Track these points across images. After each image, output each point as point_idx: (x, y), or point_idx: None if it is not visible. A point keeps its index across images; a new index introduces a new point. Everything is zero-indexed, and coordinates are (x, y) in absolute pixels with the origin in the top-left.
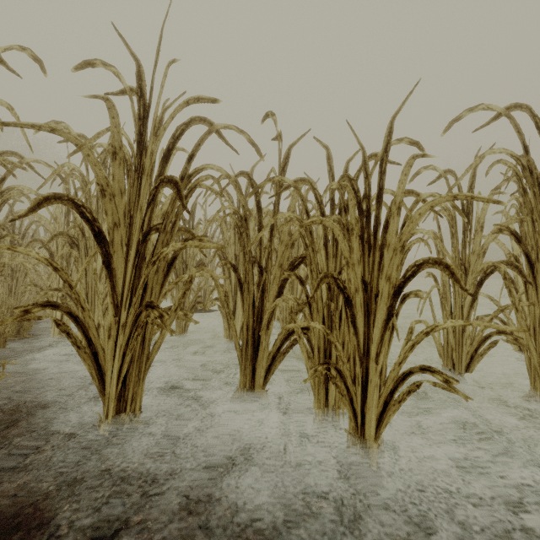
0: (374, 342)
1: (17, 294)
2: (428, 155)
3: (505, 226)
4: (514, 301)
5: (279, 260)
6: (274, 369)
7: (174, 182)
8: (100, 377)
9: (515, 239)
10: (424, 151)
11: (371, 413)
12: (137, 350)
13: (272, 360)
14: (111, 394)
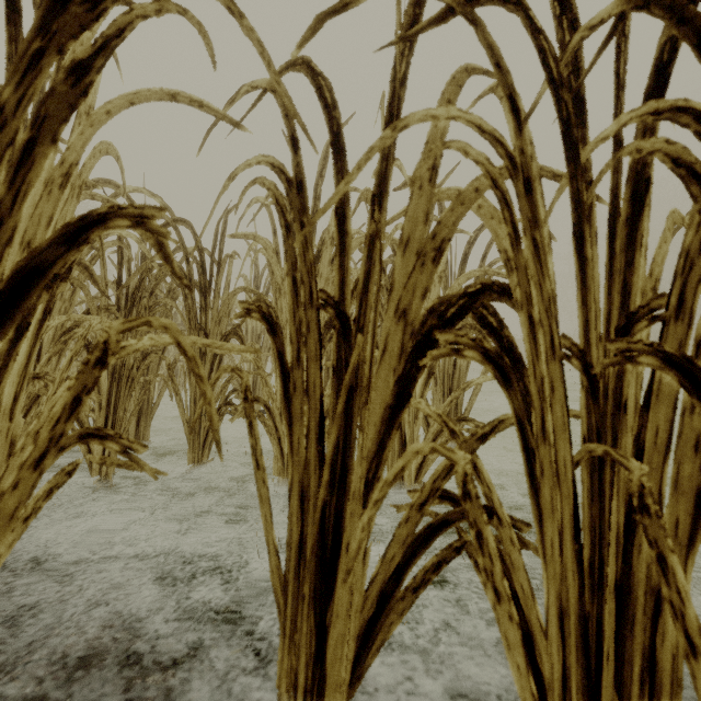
0: None
1: None
2: None
3: None
4: None
5: (399, 299)
6: (385, 636)
7: None
8: None
9: None
10: None
11: None
12: None
13: (380, 606)
14: None
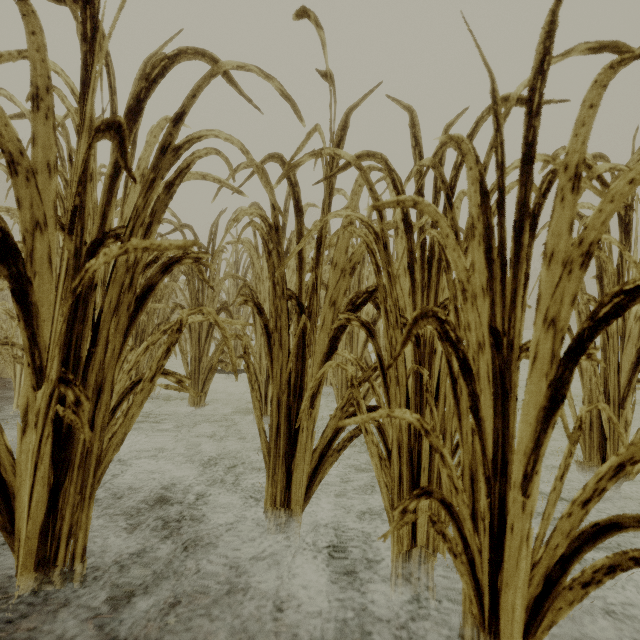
0: (518, 450)
1: None
2: None
3: None
4: None
5: (331, 295)
6: (323, 476)
7: (114, 125)
8: (4, 503)
9: None
10: (636, 50)
11: (514, 592)
12: (78, 451)
13: (320, 461)
14: (21, 536)
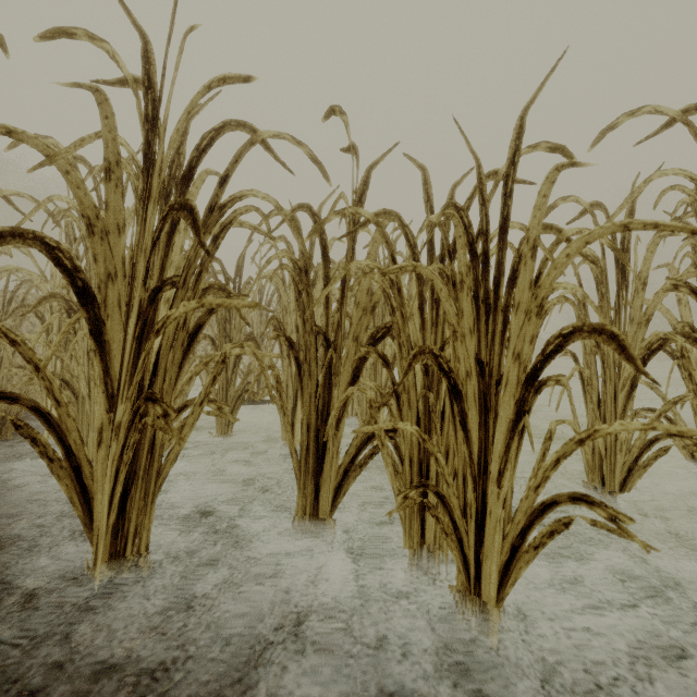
0: (495, 454)
1: (1, 379)
2: (581, 163)
3: (683, 281)
4: (696, 390)
5: (354, 330)
6: (347, 489)
7: (188, 208)
8: (85, 504)
9: (696, 299)
10: (574, 158)
11: (491, 562)
12: (142, 463)
13: (344, 476)
14: (101, 529)
